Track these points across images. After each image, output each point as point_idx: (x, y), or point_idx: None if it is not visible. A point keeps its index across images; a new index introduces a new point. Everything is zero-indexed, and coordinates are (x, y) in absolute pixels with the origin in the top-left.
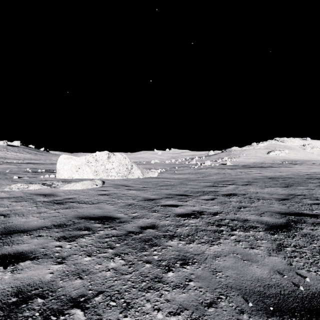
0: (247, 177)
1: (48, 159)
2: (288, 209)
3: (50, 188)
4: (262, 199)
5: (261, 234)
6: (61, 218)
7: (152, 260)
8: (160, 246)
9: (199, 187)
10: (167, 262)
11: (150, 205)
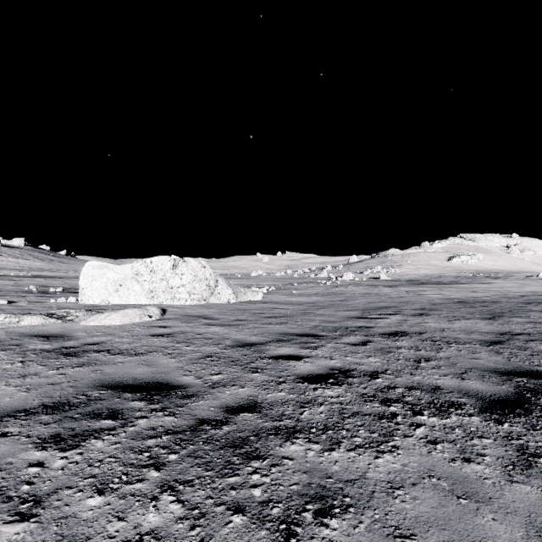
0: (420, 301)
1: (73, 269)
2: (510, 363)
3: (61, 322)
4: (456, 343)
5: (476, 422)
6: (64, 387)
7: (249, 501)
8: (267, 458)
9: (337, 319)
10: (284, 507)
11: (247, 356)
